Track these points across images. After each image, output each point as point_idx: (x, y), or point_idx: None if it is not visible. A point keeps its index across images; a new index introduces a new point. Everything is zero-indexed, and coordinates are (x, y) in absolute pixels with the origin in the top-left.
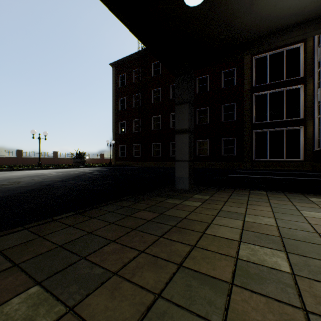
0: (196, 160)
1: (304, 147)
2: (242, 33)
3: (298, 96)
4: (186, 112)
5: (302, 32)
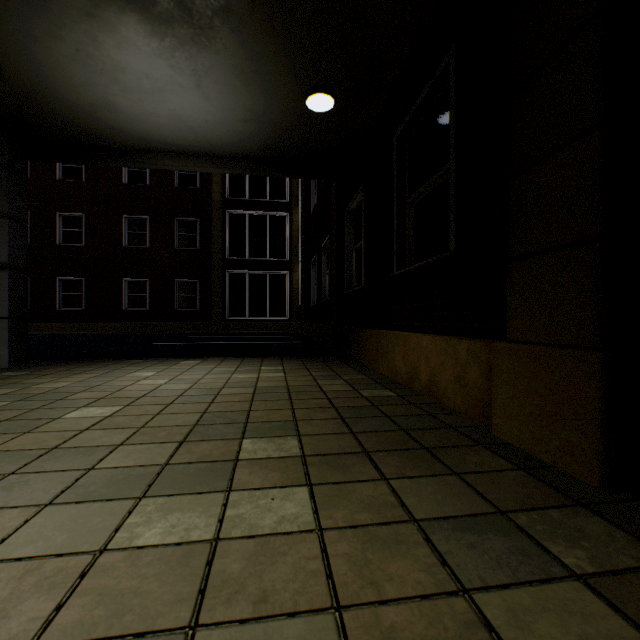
0: (123, 318)
1: (290, 300)
2: (105, 137)
3: (284, 227)
4: (4, 234)
5: (184, 164)
